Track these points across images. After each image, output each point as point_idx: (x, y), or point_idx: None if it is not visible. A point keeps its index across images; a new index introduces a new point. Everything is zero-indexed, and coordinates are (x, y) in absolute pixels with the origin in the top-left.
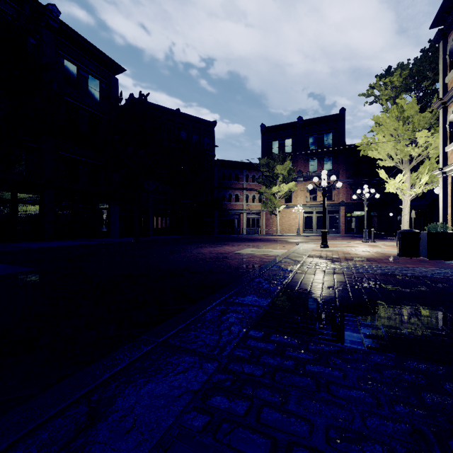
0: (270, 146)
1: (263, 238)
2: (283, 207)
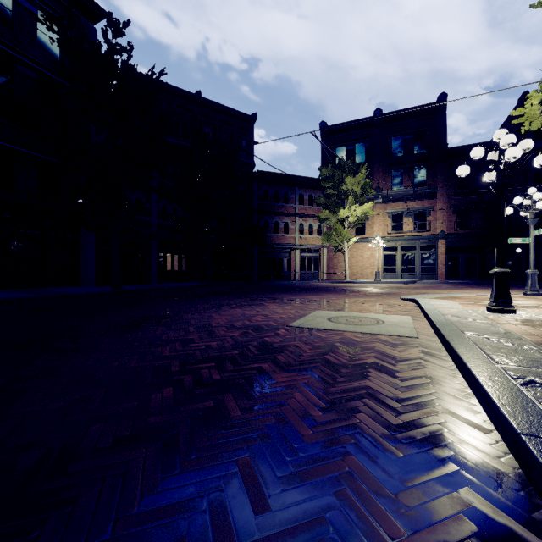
0: (333, 155)
1: (329, 287)
2: (355, 240)
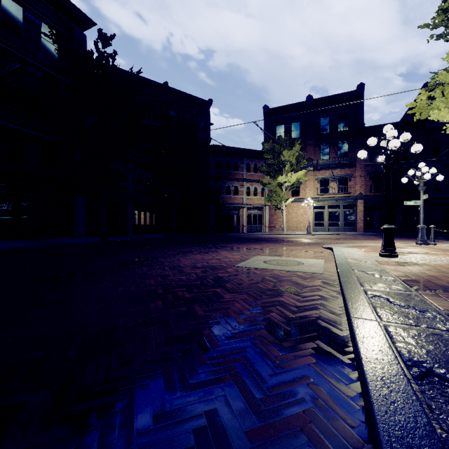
0: (273, 131)
1: (269, 238)
2: (291, 201)
